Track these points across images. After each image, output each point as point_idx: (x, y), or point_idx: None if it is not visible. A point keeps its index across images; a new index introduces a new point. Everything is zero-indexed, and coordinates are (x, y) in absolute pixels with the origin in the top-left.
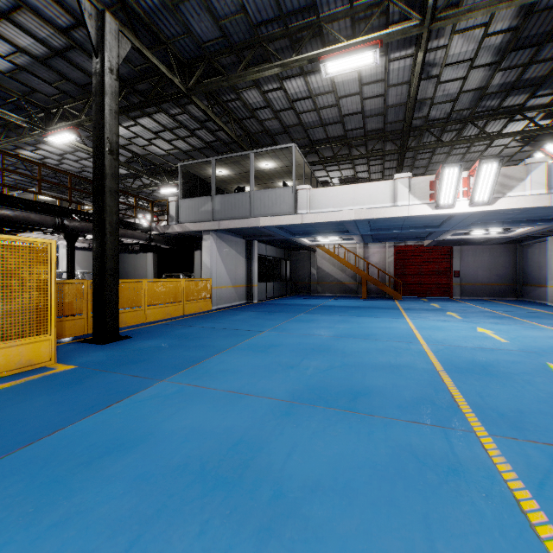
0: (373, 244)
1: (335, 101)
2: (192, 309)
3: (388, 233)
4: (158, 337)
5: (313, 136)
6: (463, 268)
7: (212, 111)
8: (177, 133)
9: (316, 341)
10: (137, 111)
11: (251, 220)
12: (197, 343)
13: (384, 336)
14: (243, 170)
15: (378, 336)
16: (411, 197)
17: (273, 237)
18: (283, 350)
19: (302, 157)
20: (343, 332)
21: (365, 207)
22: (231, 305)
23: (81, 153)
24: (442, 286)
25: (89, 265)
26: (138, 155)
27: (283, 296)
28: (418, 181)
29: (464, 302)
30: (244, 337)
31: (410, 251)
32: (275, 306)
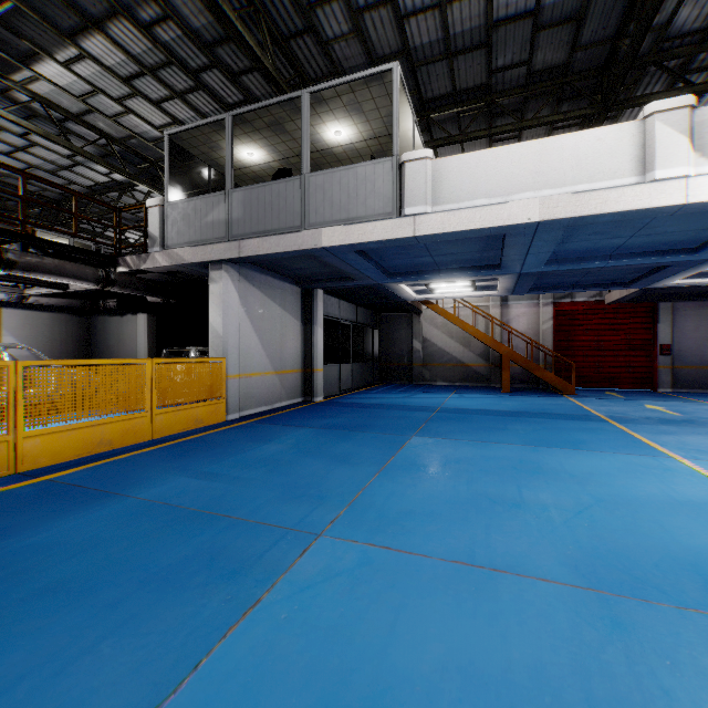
0: (517, 301)
1: None
2: (175, 425)
3: (574, 270)
4: None
5: (426, 89)
6: (676, 339)
7: None
8: (168, 81)
9: (541, 653)
10: None
11: (304, 236)
12: None
13: None
14: (292, 150)
15: None
16: (692, 157)
17: (351, 280)
18: None
19: (411, 108)
20: (581, 540)
21: (567, 191)
22: (271, 408)
23: (11, 135)
24: (638, 370)
25: (36, 335)
26: (112, 138)
27: (369, 387)
28: None
29: (699, 401)
30: (230, 590)
31: (581, 311)
32: (354, 410)
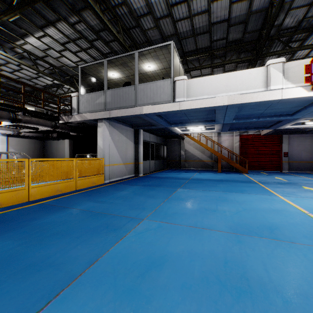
0: (224, 134)
1: (207, 6)
2: (85, 184)
3: (245, 122)
4: (6, 233)
5: (185, 48)
6: (290, 150)
7: (100, 10)
8: (80, 45)
9: (213, 248)
10: (31, 6)
11: (136, 109)
12: (40, 253)
13: (293, 231)
14: (131, 73)
15: (285, 231)
16: (284, 81)
17: (154, 126)
18: (169, 285)
19: (178, 58)
20: (234, 220)
21: (238, 93)
22: (122, 178)
23: (13, 65)
24: (274, 163)
25: (22, 148)
26: (55, 66)
27: (162, 170)
28: (292, 65)
29: (297, 176)
30: (115, 234)
31: (251, 138)
32: (156, 179)
